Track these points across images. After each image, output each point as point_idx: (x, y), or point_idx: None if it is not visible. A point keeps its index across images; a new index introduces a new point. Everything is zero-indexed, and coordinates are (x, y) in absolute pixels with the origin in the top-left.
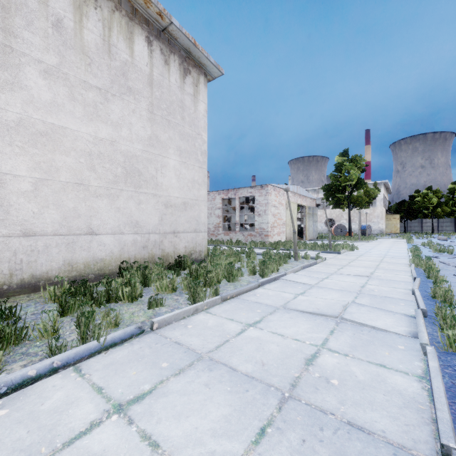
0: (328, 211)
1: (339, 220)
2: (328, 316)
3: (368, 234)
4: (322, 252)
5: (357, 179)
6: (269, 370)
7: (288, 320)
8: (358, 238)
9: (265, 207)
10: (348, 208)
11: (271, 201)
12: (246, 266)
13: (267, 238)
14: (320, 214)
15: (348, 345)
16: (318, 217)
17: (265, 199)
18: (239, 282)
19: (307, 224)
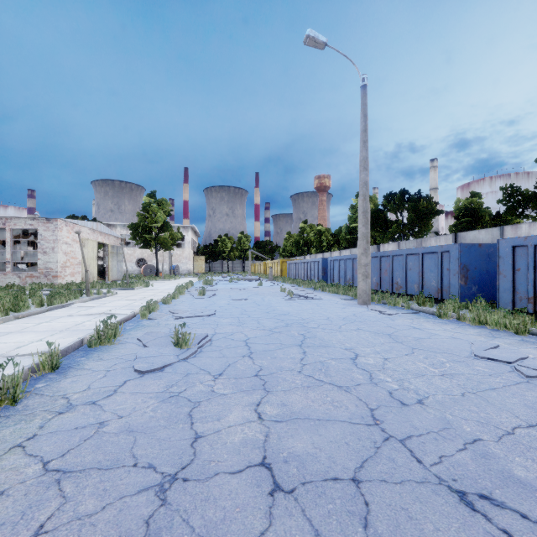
0: (140, 250)
1: (151, 260)
2: (96, 314)
3: (176, 274)
4: (118, 289)
5: (163, 222)
6: (56, 328)
7: (70, 319)
8: (162, 277)
9: (53, 244)
10: (155, 249)
11: (63, 237)
12: (32, 302)
13: (57, 279)
14: (130, 253)
15: (101, 319)
16: (129, 256)
17: (53, 235)
18: (27, 311)
19: (110, 264)
